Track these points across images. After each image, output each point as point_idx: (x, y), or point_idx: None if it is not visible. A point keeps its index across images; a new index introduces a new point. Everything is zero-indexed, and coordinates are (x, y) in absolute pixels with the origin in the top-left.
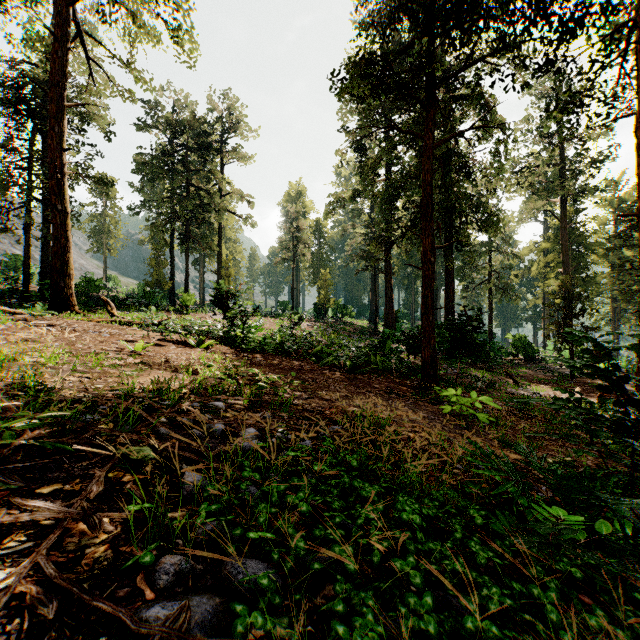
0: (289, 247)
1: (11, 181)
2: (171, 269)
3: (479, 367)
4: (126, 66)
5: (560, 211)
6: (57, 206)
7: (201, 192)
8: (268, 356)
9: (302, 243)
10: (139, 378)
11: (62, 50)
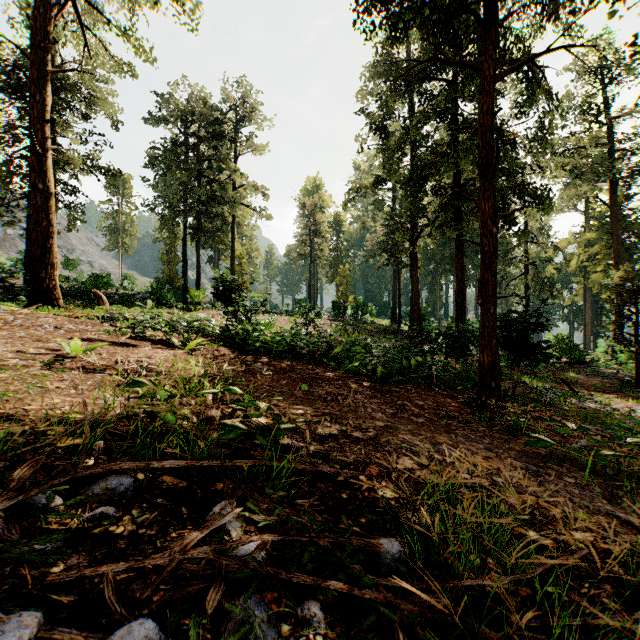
0: (306, 241)
1: (10, 170)
2: (183, 266)
3: (522, 371)
4: (123, 34)
5: (610, 195)
6: (38, 185)
7: (213, 184)
8: (274, 360)
9: (319, 237)
10: (1, 409)
11: (45, 7)
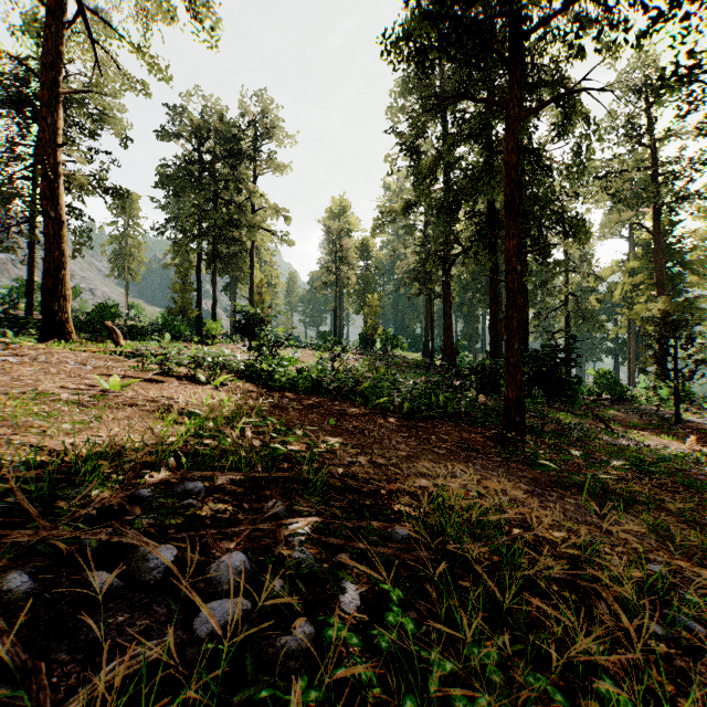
0: (331, 269)
1: (11, 192)
2: (198, 295)
3: (559, 408)
4: (137, 50)
5: (653, 222)
6: (50, 213)
7: (231, 206)
8: (301, 396)
9: (346, 264)
10: (79, 435)
11: (57, 25)
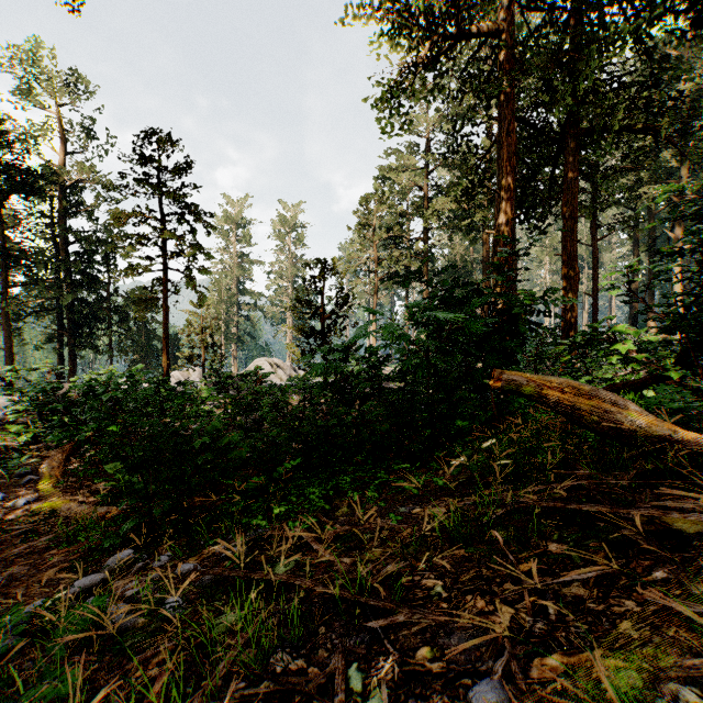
0: None
1: None
2: None
3: None
4: None
5: None
6: None
7: None
8: None
9: None
10: None
11: None
